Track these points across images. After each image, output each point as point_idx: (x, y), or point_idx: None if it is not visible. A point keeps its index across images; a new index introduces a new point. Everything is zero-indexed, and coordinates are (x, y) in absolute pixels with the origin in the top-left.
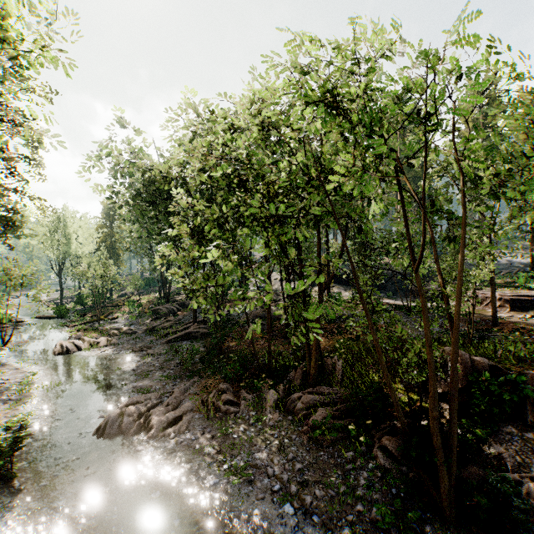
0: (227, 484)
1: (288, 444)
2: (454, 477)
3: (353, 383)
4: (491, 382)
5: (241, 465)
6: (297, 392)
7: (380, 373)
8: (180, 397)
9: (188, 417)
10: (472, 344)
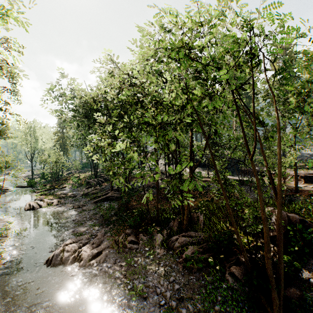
0: (130, 299)
1: (169, 270)
2: (282, 298)
3: (210, 229)
4: (302, 231)
5: (139, 286)
6: (175, 235)
7: (227, 223)
8: (101, 238)
9: (106, 252)
10: (284, 204)
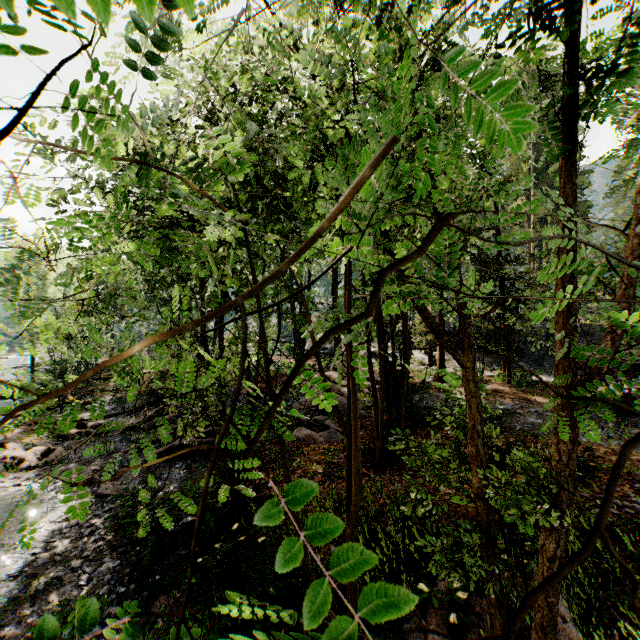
0: None
1: None
2: None
3: None
4: None
5: None
6: None
7: None
8: None
9: None
10: None
